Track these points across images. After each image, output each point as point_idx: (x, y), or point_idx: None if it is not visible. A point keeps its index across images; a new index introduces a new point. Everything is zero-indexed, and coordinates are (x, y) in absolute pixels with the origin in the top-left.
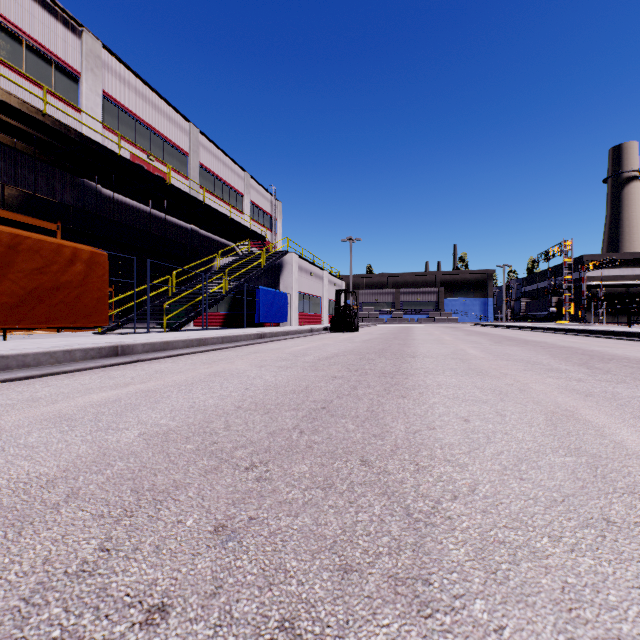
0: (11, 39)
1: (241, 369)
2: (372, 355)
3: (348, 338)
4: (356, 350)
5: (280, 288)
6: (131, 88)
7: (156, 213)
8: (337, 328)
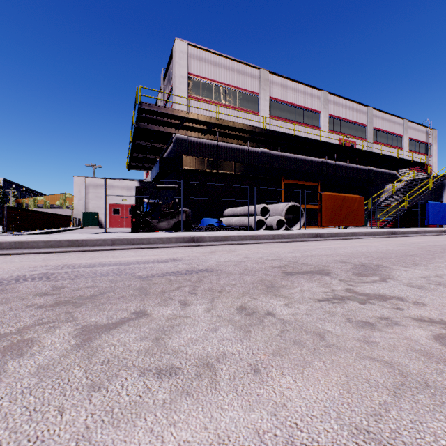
0: (300, 112)
1: None
2: None
3: None
4: None
5: (442, 200)
6: (338, 105)
7: (349, 165)
8: None
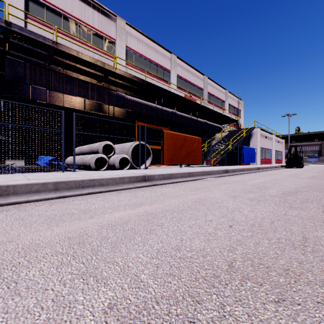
0: (154, 67)
1: (282, 178)
2: None
3: (304, 171)
4: (322, 175)
5: (250, 146)
6: (184, 69)
7: (192, 117)
8: (290, 166)
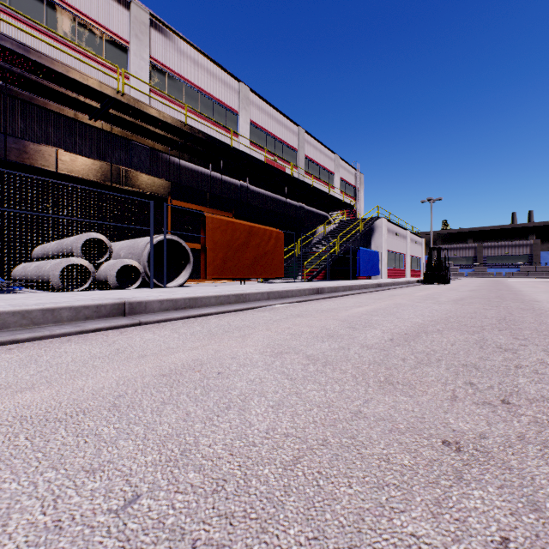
0: (207, 103)
1: (408, 303)
2: (495, 299)
3: (450, 288)
4: (474, 296)
5: (371, 248)
6: (264, 113)
7: (278, 197)
8: (430, 281)
